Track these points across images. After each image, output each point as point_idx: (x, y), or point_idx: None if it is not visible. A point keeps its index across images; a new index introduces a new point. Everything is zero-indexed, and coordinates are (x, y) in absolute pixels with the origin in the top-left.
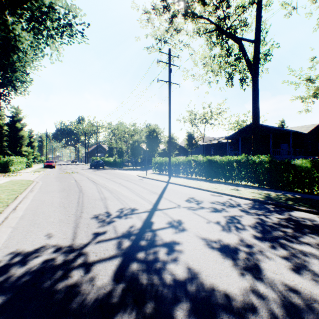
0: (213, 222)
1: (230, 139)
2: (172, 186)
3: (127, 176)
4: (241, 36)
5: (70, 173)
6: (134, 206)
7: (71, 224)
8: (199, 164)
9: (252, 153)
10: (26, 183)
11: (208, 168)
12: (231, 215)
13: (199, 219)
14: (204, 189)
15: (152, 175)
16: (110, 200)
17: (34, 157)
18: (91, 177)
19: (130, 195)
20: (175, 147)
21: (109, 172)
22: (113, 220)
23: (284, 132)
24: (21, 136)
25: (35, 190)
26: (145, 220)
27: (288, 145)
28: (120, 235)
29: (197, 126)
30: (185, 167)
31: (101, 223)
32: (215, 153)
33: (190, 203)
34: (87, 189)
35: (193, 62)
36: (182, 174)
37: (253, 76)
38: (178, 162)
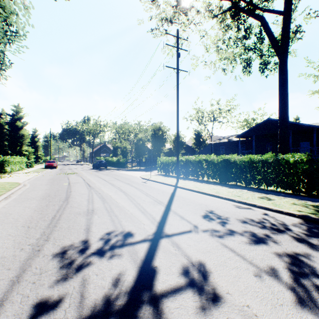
0: (265, 272)
1: (242, 137)
2: (181, 192)
3: (129, 178)
4: (262, 15)
5: (68, 174)
6: (129, 228)
7: (12, 270)
8: (212, 164)
9: (279, 151)
10: (9, 187)
11: (223, 170)
12: (288, 251)
13: (236, 262)
14: (223, 197)
15: (157, 176)
16: (98, 215)
17: (38, 157)
18: (88, 179)
19: (127, 206)
20: (182, 146)
21: (110, 173)
22: (88, 262)
23: (306, 129)
24: (21, 135)
25: (13, 196)
26: (143, 263)
27: (310, 143)
28: (87, 314)
29: (205, 125)
30: (195, 168)
31: (65, 269)
32: (225, 153)
33: (211, 222)
34: (77, 195)
35: (204, 47)
36: (191, 176)
37: (281, 56)
38: (186, 162)
